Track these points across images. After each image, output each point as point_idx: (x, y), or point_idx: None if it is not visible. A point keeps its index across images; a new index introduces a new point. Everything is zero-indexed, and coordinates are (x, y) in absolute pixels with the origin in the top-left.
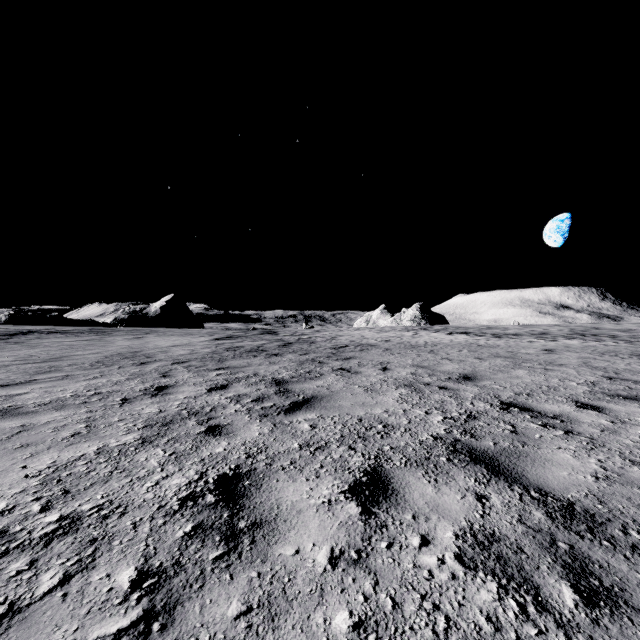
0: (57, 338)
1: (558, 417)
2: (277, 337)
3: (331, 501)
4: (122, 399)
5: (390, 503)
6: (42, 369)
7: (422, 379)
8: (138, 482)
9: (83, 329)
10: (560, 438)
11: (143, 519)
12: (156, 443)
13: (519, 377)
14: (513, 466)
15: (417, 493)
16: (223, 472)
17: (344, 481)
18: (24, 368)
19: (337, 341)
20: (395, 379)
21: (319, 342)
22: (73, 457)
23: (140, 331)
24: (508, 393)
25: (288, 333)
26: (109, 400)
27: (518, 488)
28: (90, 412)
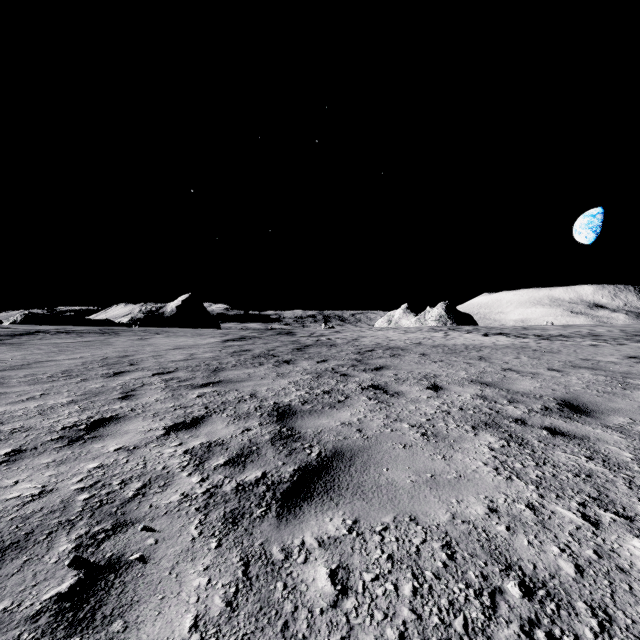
0: (59, 339)
1: None
2: (293, 338)
3: None
4: (10, 451)
5: None
6: None
7: (504, 409)
8: None
9: (93, 329)
10: None
11: None
12: None
13: None
14: None
15: None
16: None
17: None
18: None
19: (360, 343)
20: (461, 409)
21: (340, 345)
22: None
23: (151, 331)
24: None
25: (306, 334)
26: None
27: None
28: None
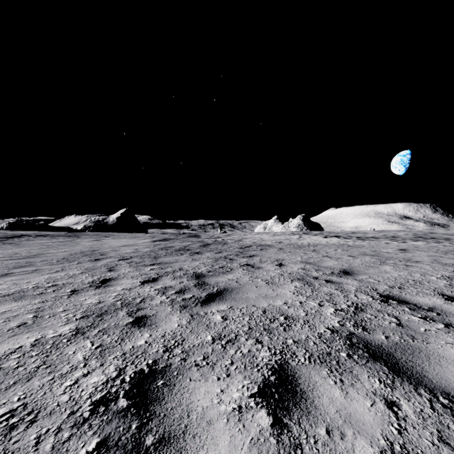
0: (40, 240)
1: (433, 310)
2: (199, 239)
3: (241, 408)
4: (71, 290)
5: (301, 411)
6: (20, 264)
7: (311, 273)
8: (59, 380)
9: (60, 233)
10: (443, 332)
11: (49, 431)
12: (87, 334)
13: (387, 272)
14: (411, 364)
15: (326, 398)
16: (140, 368)
17: (253, 381)
18: (6, 263)
19: (243, 242)
20: (289, 273)
21: (230, 243)
22: (10, 349)
23: (101, 235)
24: (383, 286)
25: (207, 236)
26: (61, 291)
27: (425, 392)
28: (42, 302)
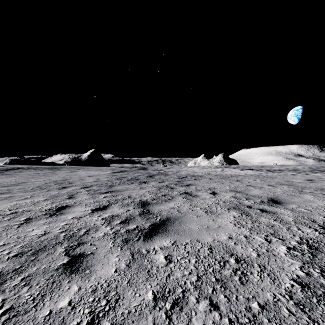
0: (30, 171)
1: None
2: (147, 171)
3: None
4: (25, 219)
5: None
6: (0, 191)
7: (243, 202)
8: None
9: (46, 167)
10: None
11: None
12: (5, 285)
13: (312, 201)
14: None
15: None
16: None
17: None
18: None
19: (180, 174)
20: (224, 202)
21: (170, 174)
22: None
23: (75, 168)
24: (319, 217)
25: (153, 169)
26: (15, 220)
27: None
28: None
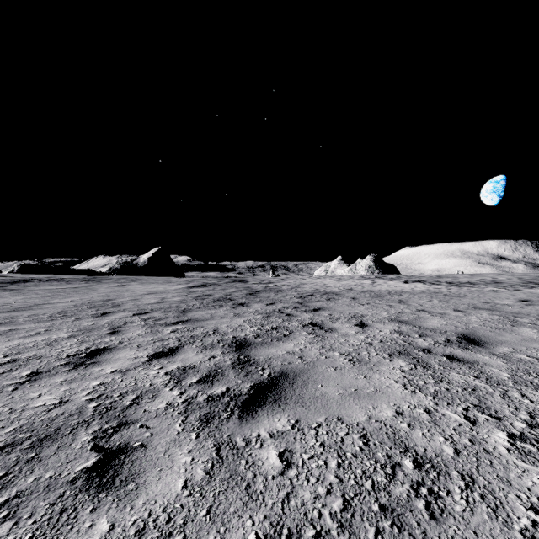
0: (51, 285)
1: None
2: (246, 285)
3: None
4: (30, 373)
5: None
6: None
7: (415, 342)
8: None
9: (79, 277)
10: None
11: None
12: None
13: (537, 340)
14: None
15: None
16: None
17: None
18: None
19: (302, 289)
20: (381, 341)
21: (285, 290)
22: None
23: (127, 279)
24: None
25: (256, 281)
26: (12, 375)
27: None
28: None
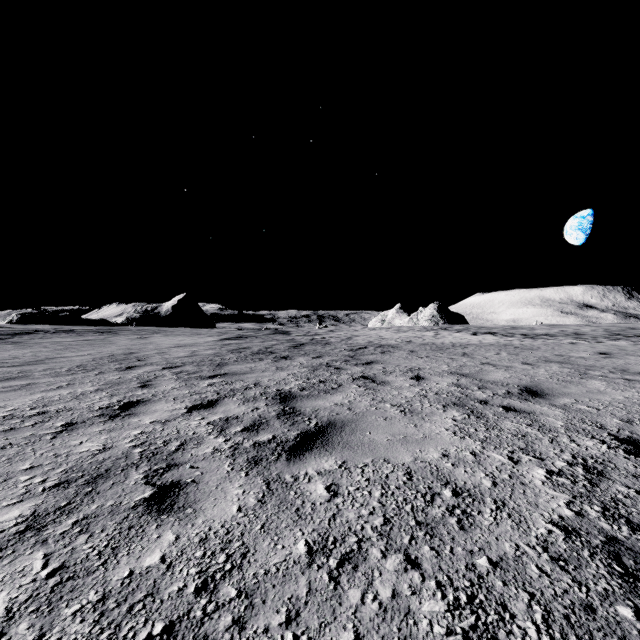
0: (60, 338)
1: None
2: (289, 337)
3: None
4: (65, 424)
5: None
6: (8, 375)
7: (473, 394)
8: None
9: (91, 328)
10: None
11: None
12: (46, 533)
13: (603, 392)
14: None
15: None
16: None
17: None
18: None
19: (353, 342)
20: (437, 393)
21: (334, 343)
22: None
23: (148, 331)
24: (611, 420)
25: (301, 333)
26: (46, 425)
27: None
28: None
